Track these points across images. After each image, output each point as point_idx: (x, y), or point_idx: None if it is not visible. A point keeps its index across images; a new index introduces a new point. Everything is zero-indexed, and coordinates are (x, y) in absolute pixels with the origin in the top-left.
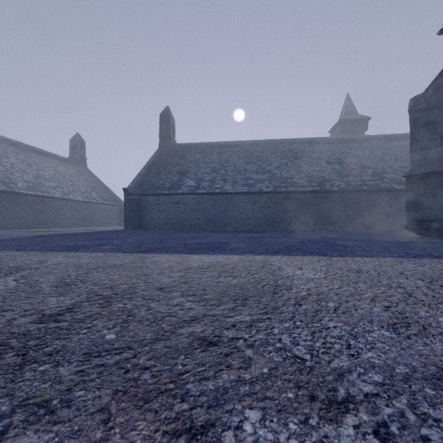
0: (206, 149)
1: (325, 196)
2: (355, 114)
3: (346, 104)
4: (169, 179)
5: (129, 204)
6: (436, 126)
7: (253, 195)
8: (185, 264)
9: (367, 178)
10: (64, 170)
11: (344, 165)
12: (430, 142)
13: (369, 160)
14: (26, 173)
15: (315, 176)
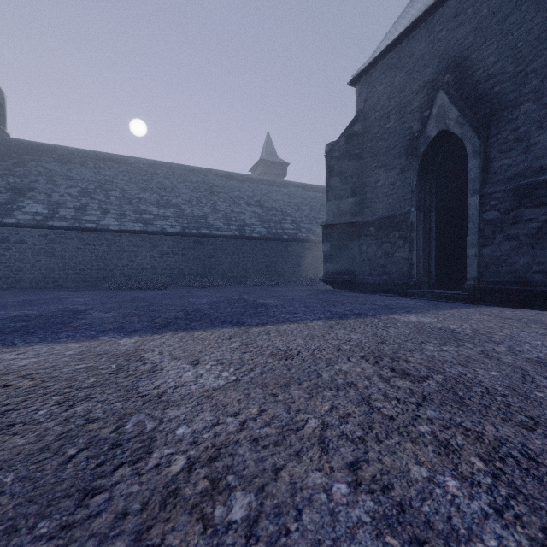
0: (72, 158)
1: (245, 243)
2: (275, 157)
3: (267, 143)
4: None
5: None
6: (347, 177)
7: (152, 236)
8: None
9: (287, 227)
10: None
11: (265, 209)
12: (342, 192)
13: (289, 207)
14: None
15: (234, 218)
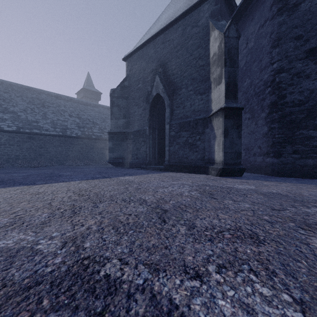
0: None
1: (67, 139)
2: (93, 88)
3: (87, 78)
4: None
5: None
6: (121, 108)
7: None
8: None
9: (96, 131)
10: None
11: (82, 120)
12: (119, 116)
13: (98, 119)
14: None
15: (59, 123)
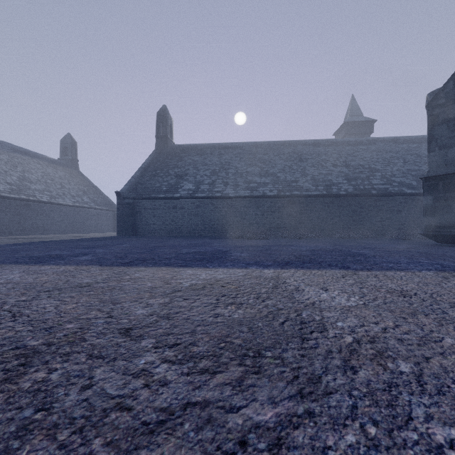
0: (206, 150)
1: (332, 200)
2: (360, 116)
3: (351, 106)
4: (165, 182)
5: (122, 209)
6: None
7: (256, 199)
8: (174, 283)
9: (376, 182)
10: (53, 172)
11: (351, 168)
12: (450, 140)
13: (377, 163)
14: (10, 175)
15: (321, 179)
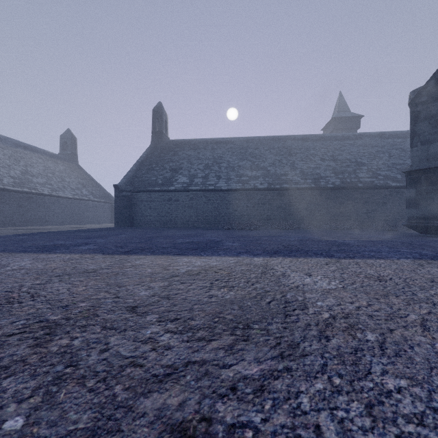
0: (199, 145)
1: (320, 193)
2: (348, 112)
3: (339, 102)
4: (161, 176)
5: (120, 201)
6: (437, 119)
7: (247, 192)
8: (172, 269)
9: (362, 175)
10: (53, 166)
11: (338, 162)
12: (431, 136)
13: (364, 157)
14: (13, 169)
15: (309, 172)
